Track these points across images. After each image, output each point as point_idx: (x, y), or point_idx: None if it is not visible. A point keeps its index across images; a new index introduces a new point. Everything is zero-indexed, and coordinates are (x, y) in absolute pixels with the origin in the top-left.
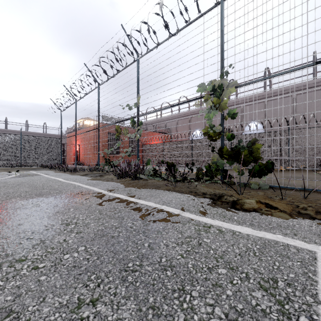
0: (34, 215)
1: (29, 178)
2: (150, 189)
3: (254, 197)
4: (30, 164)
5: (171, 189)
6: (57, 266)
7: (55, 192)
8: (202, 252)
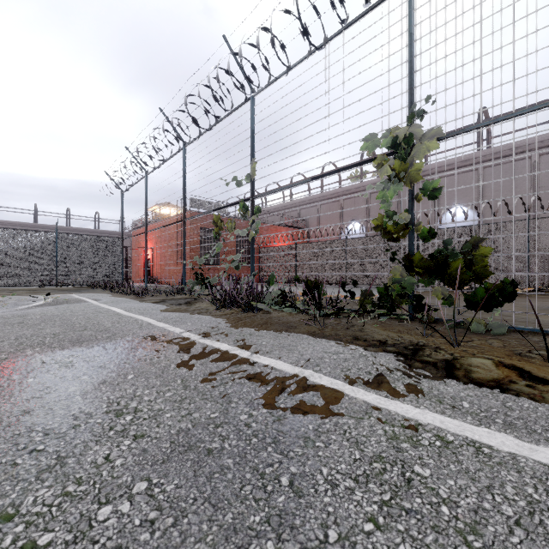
0: (57, 389)
1: (66, 308)
2: (278, 331)
3: (484, 352)
4: (72, 281)
5: (317, 333)
6: (78, 546)
7: (105, 336)
8: (421, 509)
